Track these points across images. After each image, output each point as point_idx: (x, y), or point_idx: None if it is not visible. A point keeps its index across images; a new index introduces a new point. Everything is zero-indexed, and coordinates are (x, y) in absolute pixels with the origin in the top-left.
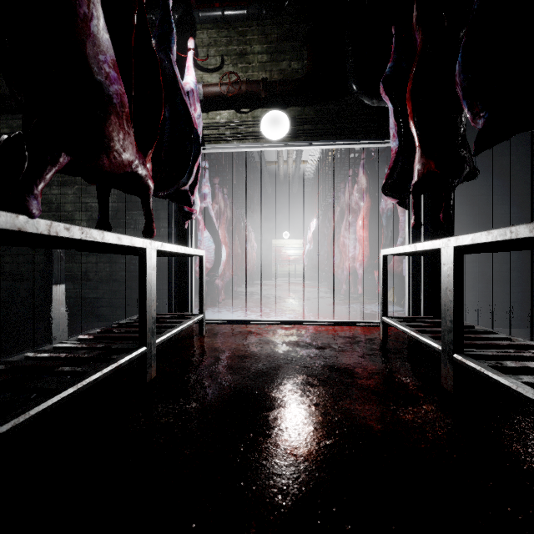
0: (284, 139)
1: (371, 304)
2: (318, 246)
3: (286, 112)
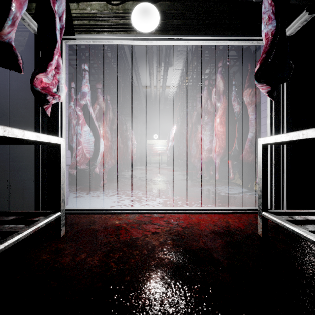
0: (155, 33)
1: (221, 186)
2: (178, 143)
3: (156, 6)
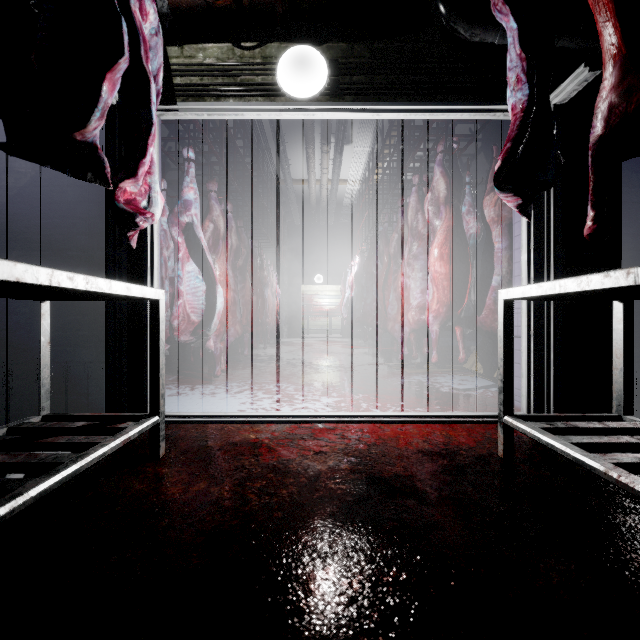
0: (319, 98)
1: (445, 376)
2: (362, 292)
3: (322, 50)
